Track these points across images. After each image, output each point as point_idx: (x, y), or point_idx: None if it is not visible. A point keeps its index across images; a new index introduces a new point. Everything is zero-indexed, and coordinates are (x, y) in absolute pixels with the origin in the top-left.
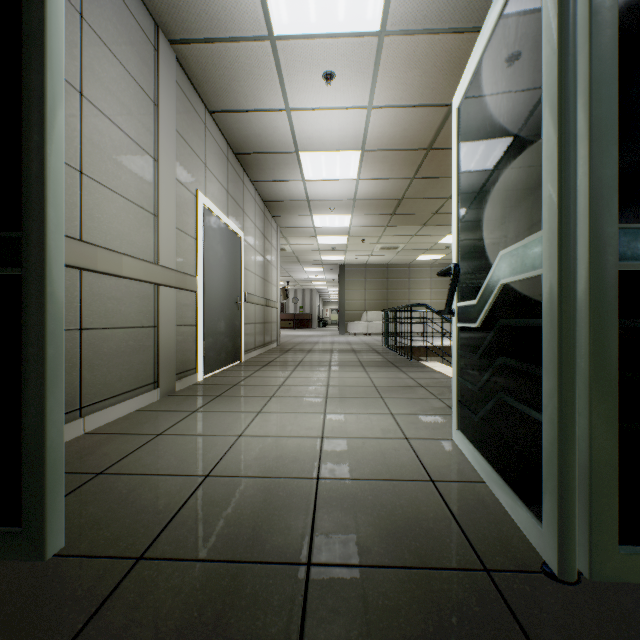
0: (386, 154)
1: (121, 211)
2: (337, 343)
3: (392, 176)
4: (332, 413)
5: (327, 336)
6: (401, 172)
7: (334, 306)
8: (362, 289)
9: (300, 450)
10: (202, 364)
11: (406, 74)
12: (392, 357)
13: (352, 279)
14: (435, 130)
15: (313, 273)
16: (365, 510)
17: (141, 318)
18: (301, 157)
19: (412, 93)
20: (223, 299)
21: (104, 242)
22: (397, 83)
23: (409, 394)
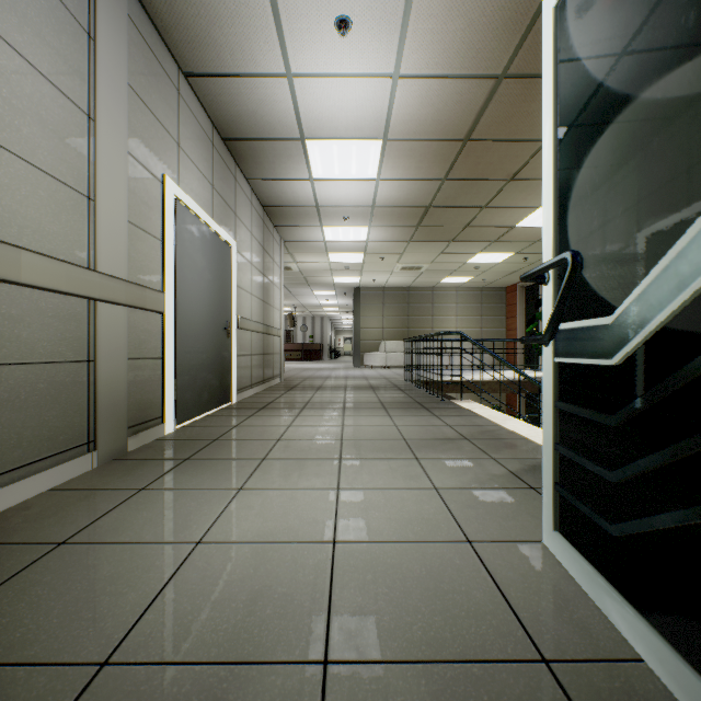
0: (413, 146)
1: (20, 182)
2: (352, 378)
3: (419, 176)
4: (349, 489)
5: (340, 369)
6: (430, 171)
7: (348, 335)
8: (380, 315)
9: (296, 577)
10: (172, 410)
11: (445, 26)
12: (419, 396)
13: (368, 304)
14: (476, 113)
15: (324, 297)
16: None
17: (62, 349)
18: (308, 147)
19: (451, 56)
20: (206, 324)
21: None
22: (433, 40)
23: (452, 452)
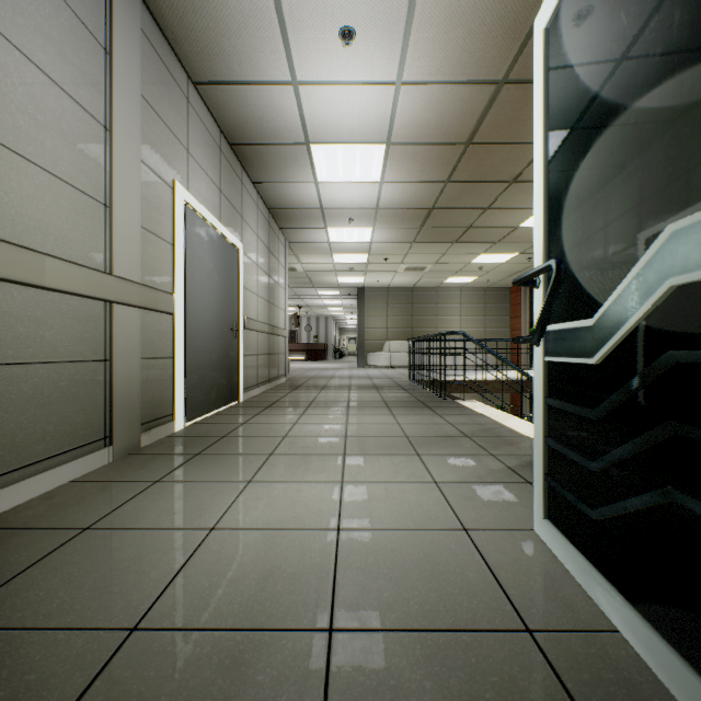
0: (416, 149)
1: (44, 192)
2: (356, 377)
3: (422, 179)
4: (352, 482)
5: (344, 369)
6: (433, 174)
7: (352, 335)
8: (384, 316)
9: (303, 559)
10: (182, 408)
11: (446, 35)
12: (422, 395)
13: (373, 304)
14: (477, 118)
15: (328, 297)
16: None
17: (81, 348)
18: (313, 151)
19: (452, 64)
20: (213, 324)
21: (10, 234)
22: (434, 48)
23: (453, 448)
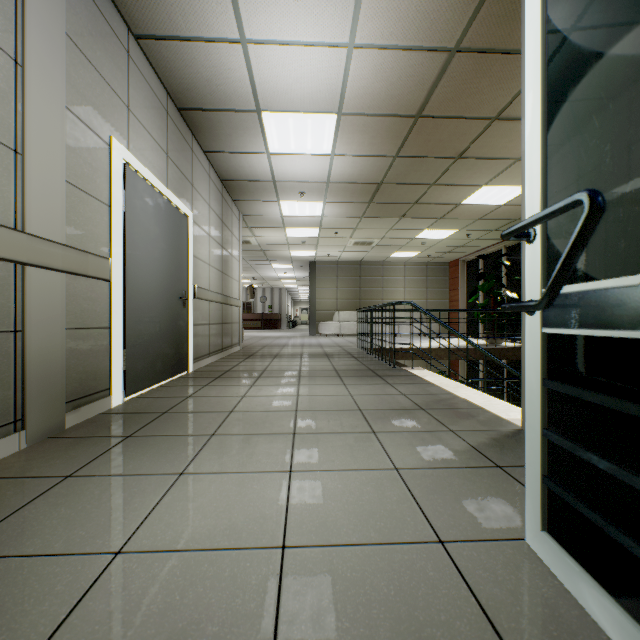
0: (367, 121)
1: None
2: (308, 346)
3: (372, 152)
4: (302, 471)
5: (297, 337)
6: (383, 147)
7: (304, 306)
8: (334, 287)
9: (232, 605)
10: (121, 382)
11: None
12: (372, 363)
13: (323, 277)
14: (428, 88)
15: (282, 270)
16: None
17: None
18: (264, 119)
19: (406, 26)
20: (159, 293)
21: None
22: (388, 7)
23: (410, 424)
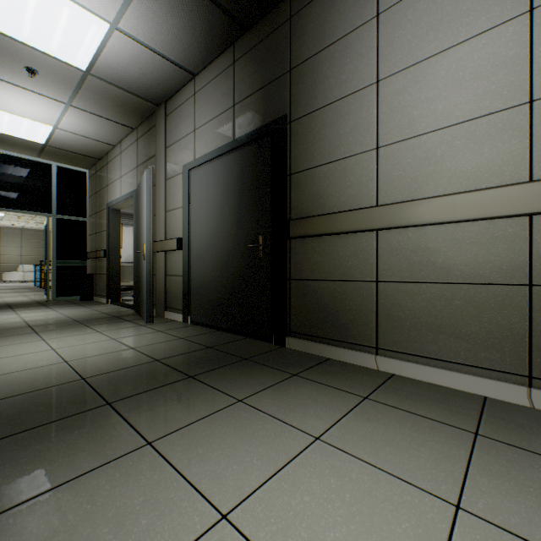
0: None
1: None
2: None
3: None
4: (6, 299)
5: None
6: None
7: None
8: (19, 247)
9: None
10: None
11: None
12: (39, 289)
13: (8, 238)
14: None
15: None
16: (18, 302)
17: None
18: None
19: None
20: None
21: None
22: None
23: (39, 295)
